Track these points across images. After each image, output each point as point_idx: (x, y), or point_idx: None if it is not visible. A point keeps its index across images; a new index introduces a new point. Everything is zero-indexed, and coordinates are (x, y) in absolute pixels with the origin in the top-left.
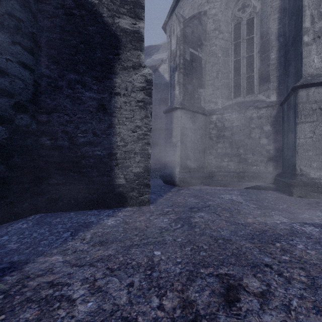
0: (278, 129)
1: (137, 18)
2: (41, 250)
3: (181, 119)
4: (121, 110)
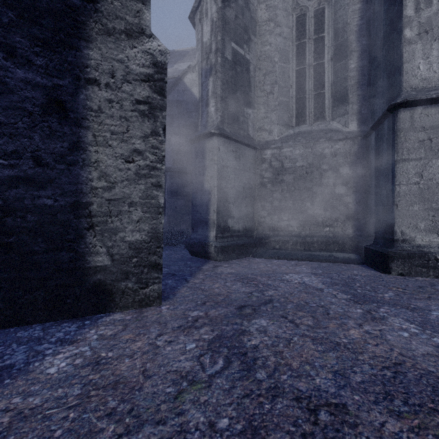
0: (360, 172)
1: None
2: None
3: (218, 152)
4: (100, 116)
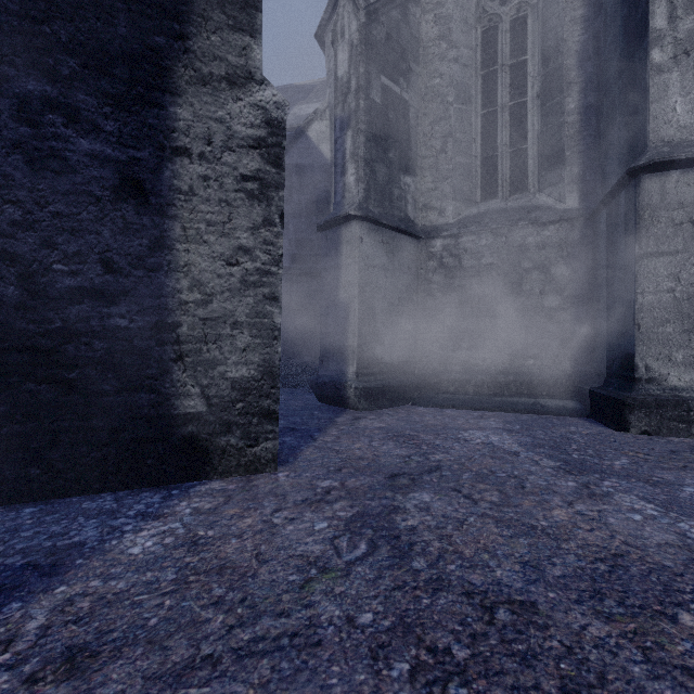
0: (584, 272)
1: None
2: None
3: (361, 245)
4: (191, 201)
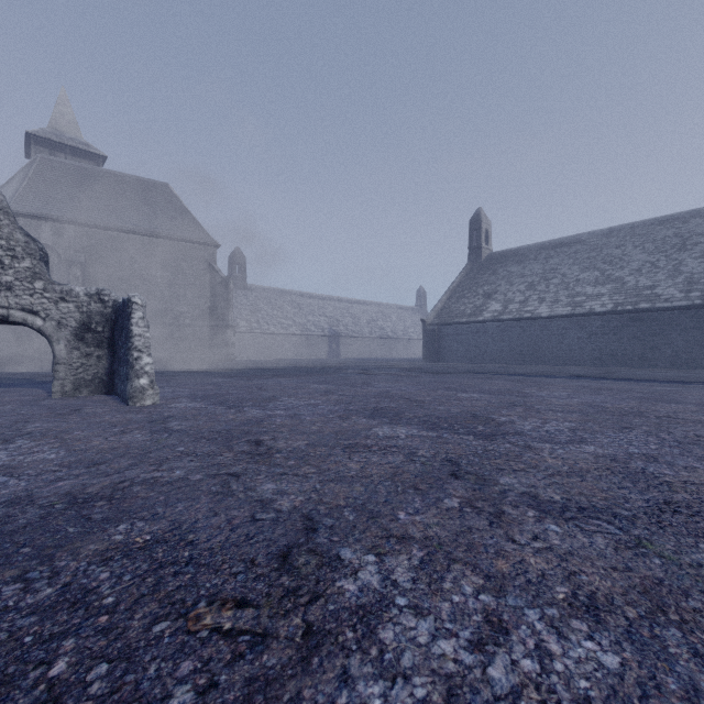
0: None
1: None
2: None
3: None
4: None
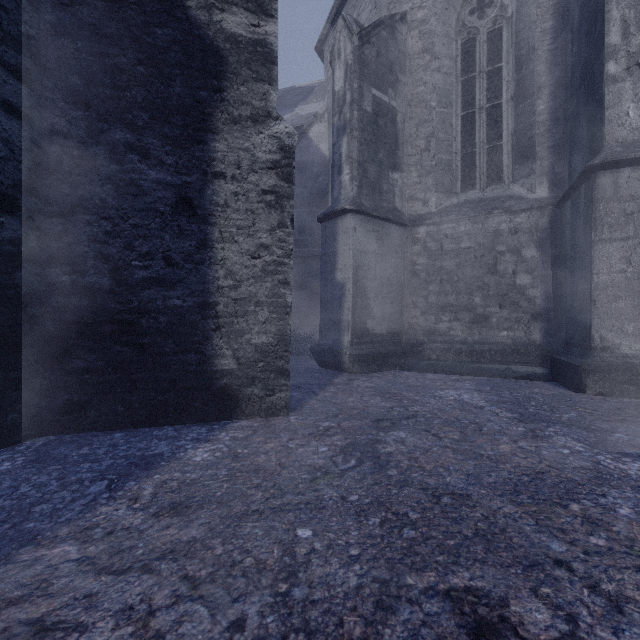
0: (552, 254)
1: (261, 14)
2: (31, 530)
3: (354, 234)
4: (226, 211)
